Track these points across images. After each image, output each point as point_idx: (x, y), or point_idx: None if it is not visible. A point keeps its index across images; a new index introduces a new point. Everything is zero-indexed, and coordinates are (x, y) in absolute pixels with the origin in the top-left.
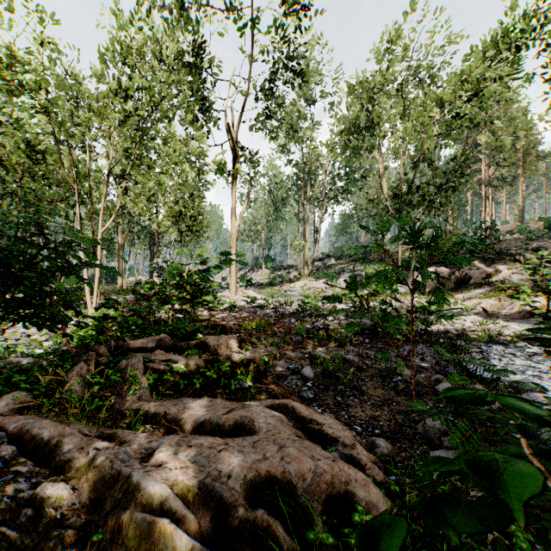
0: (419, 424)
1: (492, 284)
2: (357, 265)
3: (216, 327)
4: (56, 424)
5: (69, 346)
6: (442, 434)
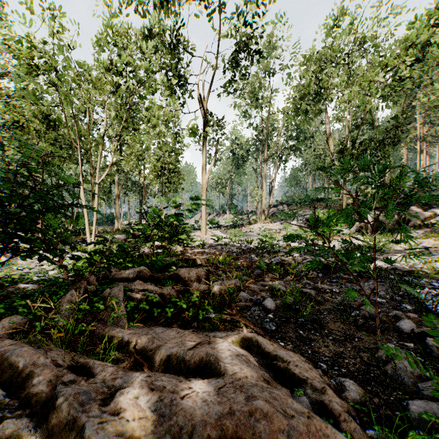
0: (388, 365)
1: (430, 226)
2: (306, 210)
3: (188, 261)
4: (34, 351)
5: (65, 275)
6: (416, 378)
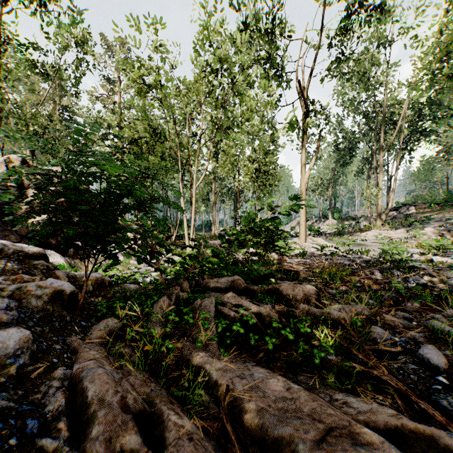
0: None
1: None
2: (448, 213)
3: (288, 272)
4: (109, 375)
5: (161, 279)
6: None
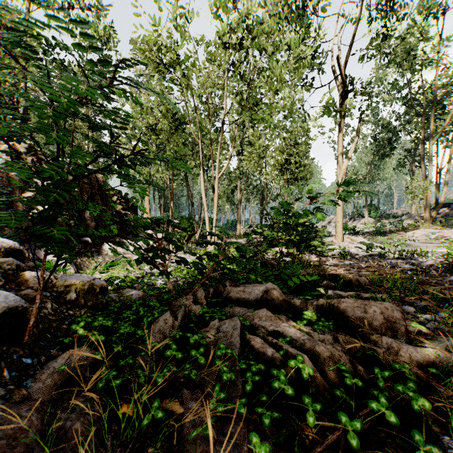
0: None
1: None
2: None
3: (335, 278)
4: None
5: (170, 284)
6: None
